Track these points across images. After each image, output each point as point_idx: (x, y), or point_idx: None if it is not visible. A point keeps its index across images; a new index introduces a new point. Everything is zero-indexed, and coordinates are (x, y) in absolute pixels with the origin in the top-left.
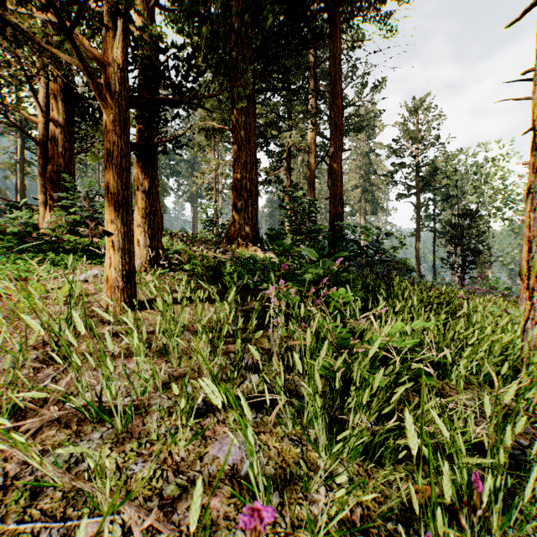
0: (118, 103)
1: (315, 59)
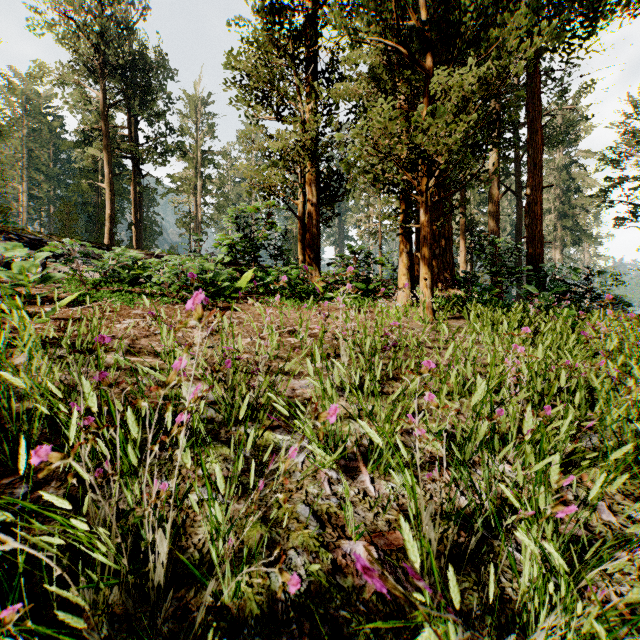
0: (429, 211)
1: None
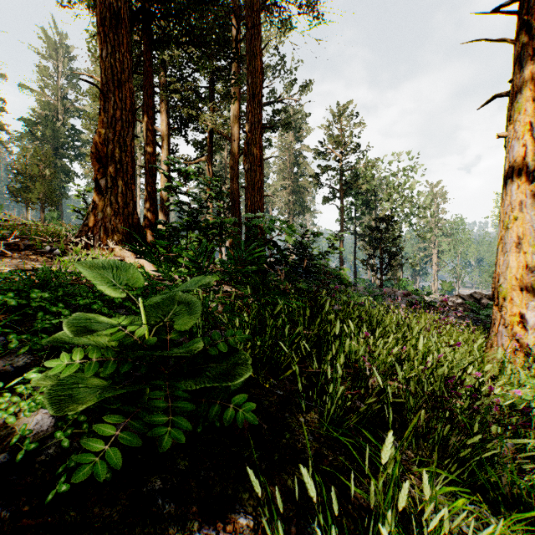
0: None
1: (237, 31)
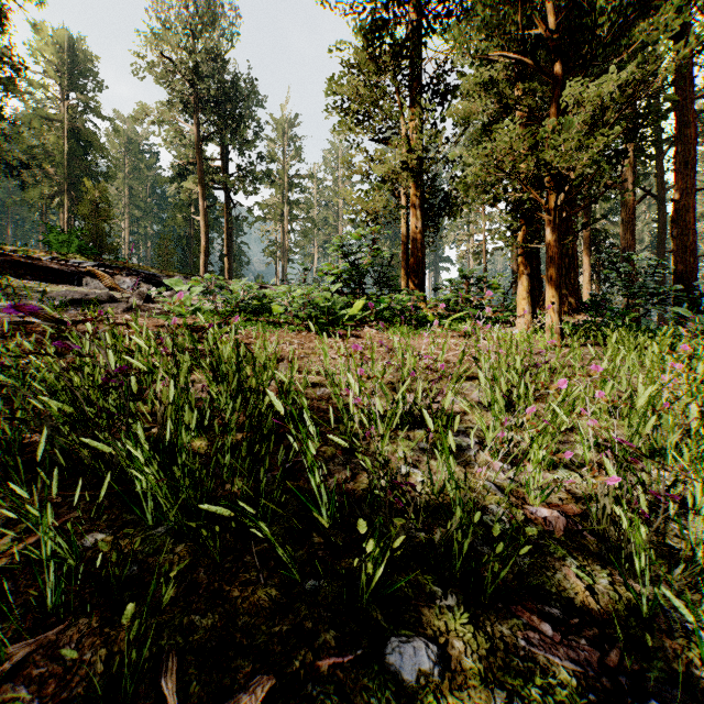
0: (557, 230)
1: None
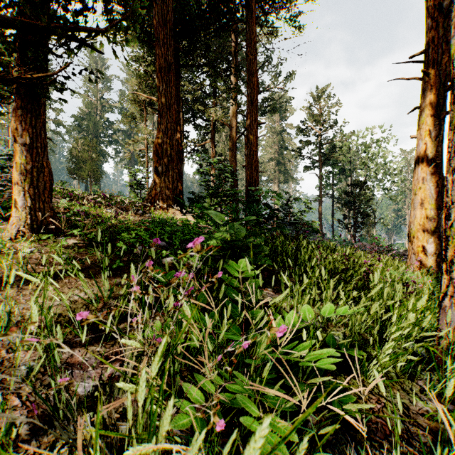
0: None
1: (235, 45)
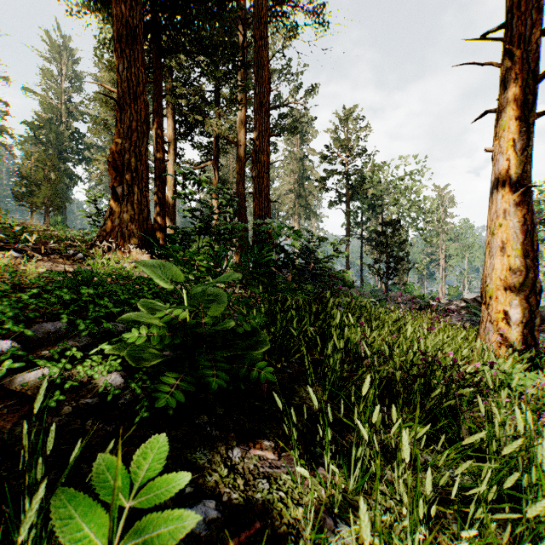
0: None
1: (243, 38)
